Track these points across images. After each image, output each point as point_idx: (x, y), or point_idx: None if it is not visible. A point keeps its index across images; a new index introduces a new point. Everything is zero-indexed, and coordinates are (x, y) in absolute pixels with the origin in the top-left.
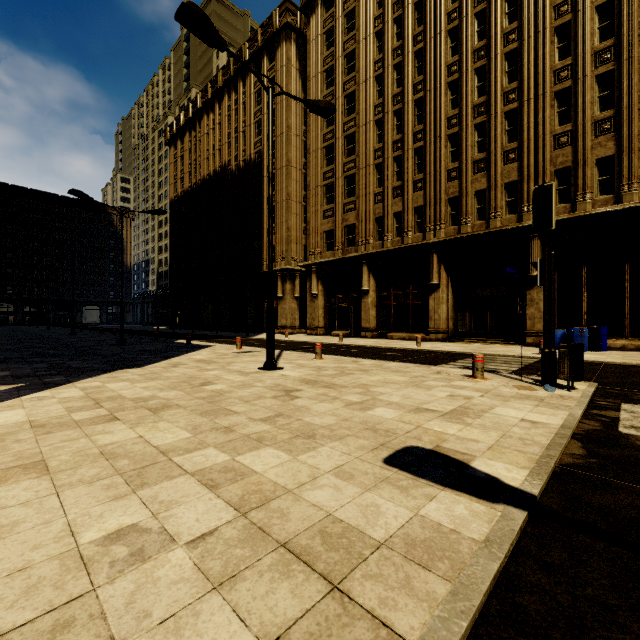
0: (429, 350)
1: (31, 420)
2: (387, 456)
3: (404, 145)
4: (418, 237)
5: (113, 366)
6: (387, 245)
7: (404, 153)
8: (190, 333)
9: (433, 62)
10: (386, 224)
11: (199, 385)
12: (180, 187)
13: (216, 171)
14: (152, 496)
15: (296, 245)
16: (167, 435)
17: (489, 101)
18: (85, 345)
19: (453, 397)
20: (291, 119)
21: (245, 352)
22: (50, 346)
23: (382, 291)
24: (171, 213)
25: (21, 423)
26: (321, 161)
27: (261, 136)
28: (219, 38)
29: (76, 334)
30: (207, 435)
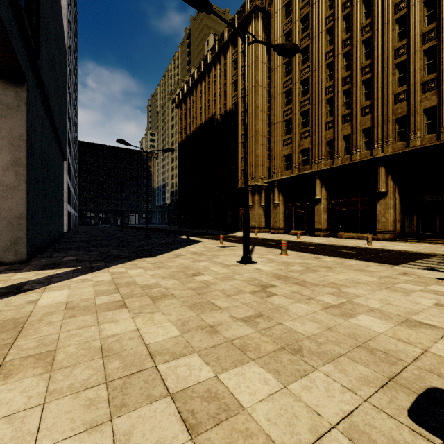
0: (381, 249)
1: (68, 301)
2: (409, 405)
3: (353, 79)
4: (366, 154)
5: (137, 255)
6: (337, 162)
7: (353, 86)
8: (190, 231)
9: (380, 5)
10: (336, 145)
11: (191, 275)
12: (184, 134)
13: (206, 120)
14: (126, 432)
15: (262, 167)
16: (159, 330)
17: (440, 26)
18: (125, 239)
19: (443, 307)
20: (258, 76)
21: (226, 246)
22: (106, 239)
23: (332, 199)
24: (178, 152)
25: (60, 304)
26: (281, 103)
27: (237, 91)
28: (207, 2)
29: (123, 231)
30: (193, 335)
